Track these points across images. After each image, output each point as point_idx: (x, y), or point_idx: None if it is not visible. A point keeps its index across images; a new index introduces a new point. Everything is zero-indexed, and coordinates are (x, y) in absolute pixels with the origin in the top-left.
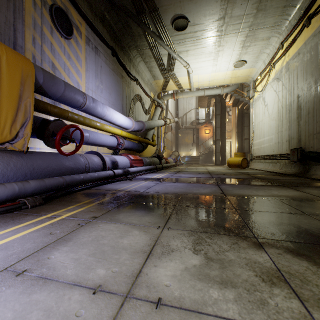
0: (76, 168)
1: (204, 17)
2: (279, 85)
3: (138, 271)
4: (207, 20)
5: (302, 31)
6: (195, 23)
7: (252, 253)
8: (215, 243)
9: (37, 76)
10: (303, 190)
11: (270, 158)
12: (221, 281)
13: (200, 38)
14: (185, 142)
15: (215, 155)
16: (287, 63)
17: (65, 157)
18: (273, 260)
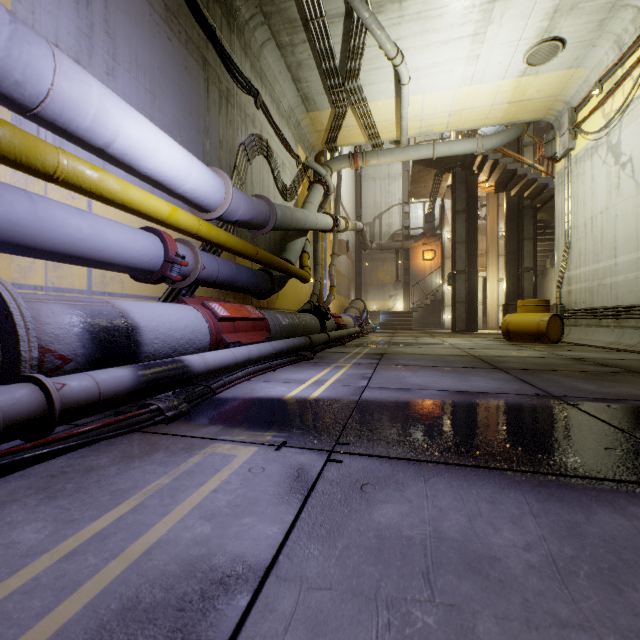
0: None
1: None
2: None
3: None
4: None
5: None
6: None
7: None
8: None
9: None
10: None
11: None
12: None
13: None
14: (379, 280)
15: (452, 308)
16: None
17: None
18: None
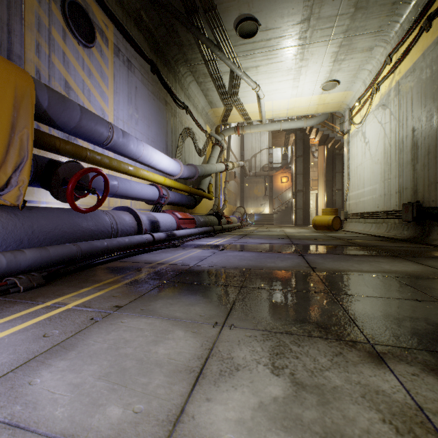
0: (98, 230)
1: (280, 18)
2: (385, 114)
3: (179, 410)
4: (285, 22)
5: (419, 37)
6: (269, 27)
7: (369, 374)
8: (307, 353)
9: (39, 97)
10: (427, 263)
11: (372, 217)
12: (323, 434)
13: (275, 48)
14: (254, 195)
15: (295, 212)
16: (398, 83)
17: (82, 215)
18: (406, 387)
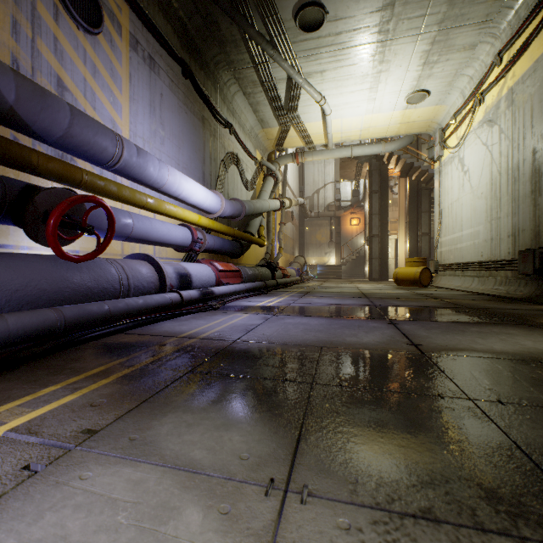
0: (99, 288)
1: (355, 3)
2: (493, 132)
3: None
4: (360, 9)
5: (542, 26)
6: (339, 16)
7: None
8: None
9: (0, 85)
10: None
11: (474, 268)
12: None
13: (346, 46)
14: (317, 241)
15: (369, 263)
16: (511, 90)
17: (74, 265)
18: None
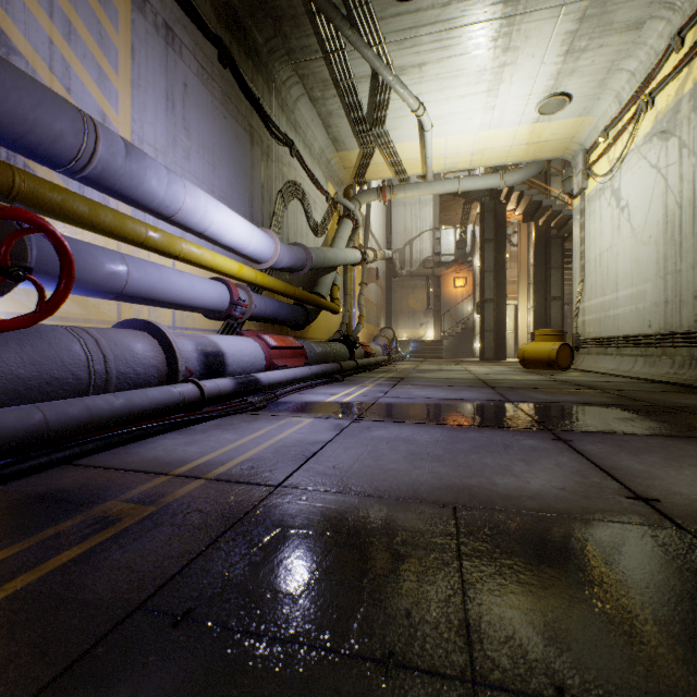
0: (42, 377)
1: None
2: (668, 148)
3: None
4: None
5: None
6: None
7: None
8: None
9: None
10: None
11: (637, 344)
12: None
13: (457, 24)
14: (409, 308)
15: (481, 337)
16: None
17: None
18: None
